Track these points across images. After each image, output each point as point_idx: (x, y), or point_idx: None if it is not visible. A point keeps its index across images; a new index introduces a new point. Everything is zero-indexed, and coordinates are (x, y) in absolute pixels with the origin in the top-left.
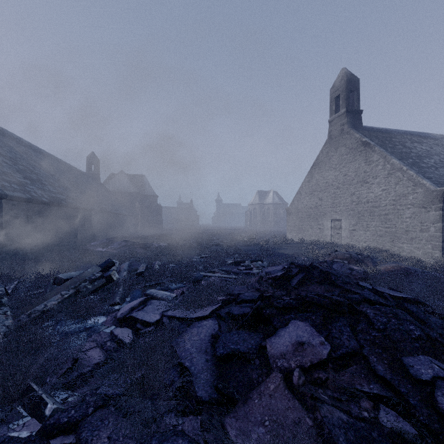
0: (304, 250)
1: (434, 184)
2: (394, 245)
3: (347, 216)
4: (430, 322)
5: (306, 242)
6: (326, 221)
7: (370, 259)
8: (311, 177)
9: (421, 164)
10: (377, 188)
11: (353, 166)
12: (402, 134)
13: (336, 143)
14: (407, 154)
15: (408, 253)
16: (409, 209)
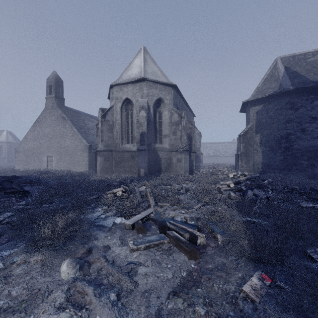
0: (21, 173)
1: (89, 142)
2: (74, 168)
3: (56, 154)
4: (39, 180)
5: (31, 171)
6: (44, 157)
7: (52, 172)
8: (34, 129)
9: (88, 132)
10: (68, 141)
11: (58, 127)
12: (86, 116)
13: (50, 112)
14: (83, 126)
15: (79, 171)
16: (79, 152)
